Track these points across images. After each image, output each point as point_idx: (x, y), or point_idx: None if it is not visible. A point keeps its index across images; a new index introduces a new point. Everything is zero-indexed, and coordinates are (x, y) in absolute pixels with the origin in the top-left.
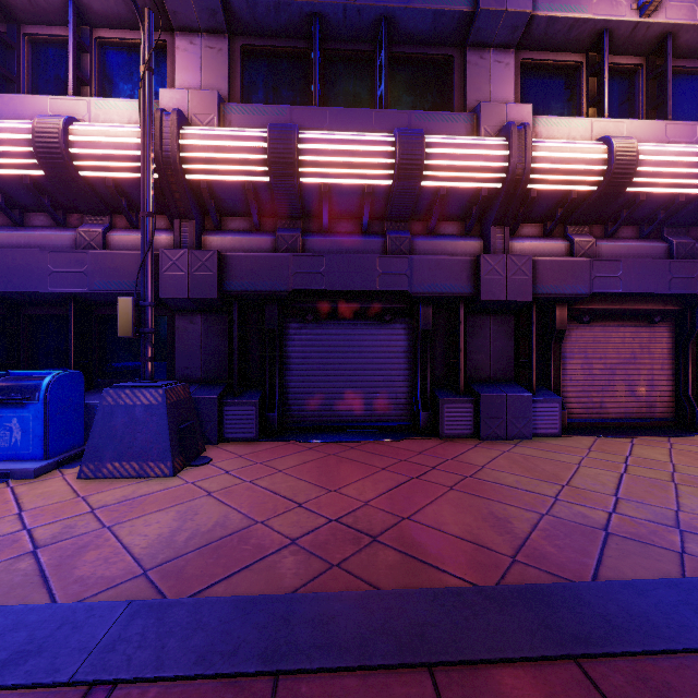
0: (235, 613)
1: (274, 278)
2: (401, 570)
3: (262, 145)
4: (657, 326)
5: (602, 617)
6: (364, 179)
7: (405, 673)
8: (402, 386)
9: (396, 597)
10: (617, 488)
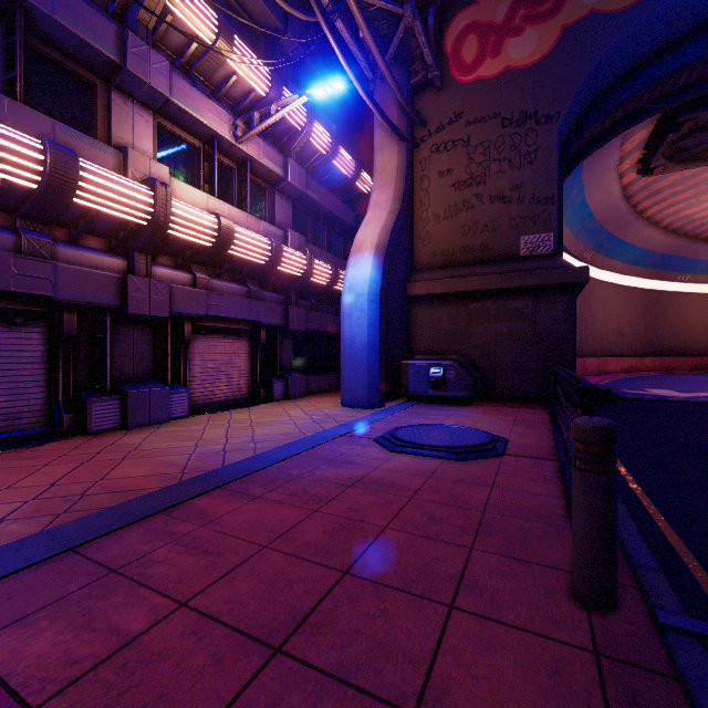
0: (0, 553)
1: None
2: (118, 497)
3: None
4: (243, 339)
5: (228, 474)
6: (0, 172)
7: (149, 519)
8: (38, 392)
9: (125, 504)
10: (227, 434)
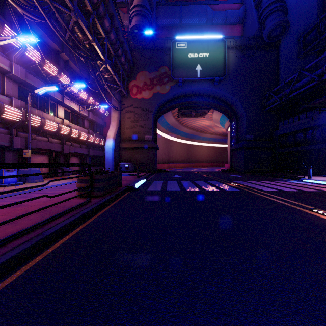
0: None
1: (34, 145)
2: None
3: (40, 121)
4: (78, 157)
5: None
6: (52, 129)
7: None
8: (48, 168)
9: None
10: None
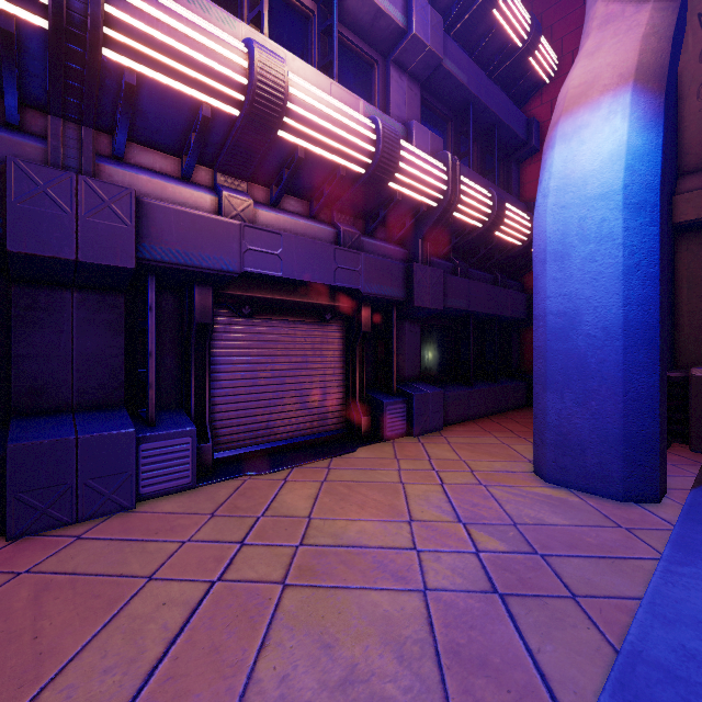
0: None
1: None
2: None
3: None
4: (329, 325)
5: None
6: None
7: None
8: None
9: None
10: (158, 663)
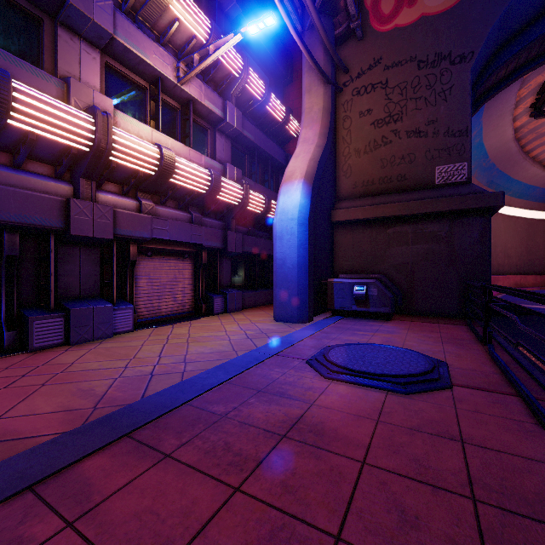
0: None
1: None
2: None
3: None
4: (186, 260)
5: (143, 412)
6: None
7: (8, 502)
8: None
9: None
10: (161, 352)
